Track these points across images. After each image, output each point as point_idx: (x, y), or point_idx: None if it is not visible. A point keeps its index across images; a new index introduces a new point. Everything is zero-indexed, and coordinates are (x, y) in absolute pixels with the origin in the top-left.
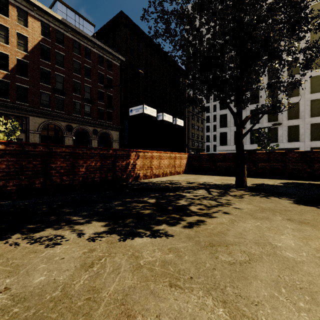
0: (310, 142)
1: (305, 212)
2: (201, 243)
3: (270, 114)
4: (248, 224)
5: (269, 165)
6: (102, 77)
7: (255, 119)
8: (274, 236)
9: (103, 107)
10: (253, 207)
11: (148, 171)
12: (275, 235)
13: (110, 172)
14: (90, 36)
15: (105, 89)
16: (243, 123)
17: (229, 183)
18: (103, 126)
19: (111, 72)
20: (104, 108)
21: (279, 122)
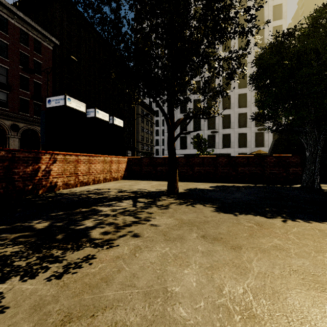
0: (238, 149)
1: (222, 223)
2: (49, 320)
3: (209, 123)
4: (154, 252)
5: (204, 169)
6: (27, 59)
7: (198, 126)
8: (176, 271)
9: (27, 97)
10: (173, 221)
11: (71, 179)
12: (179, 270)
13: (1, 183)
14: (6, 1)
15: (30, 75)
16: (175, 126)
17: (164, 190)
18: (28, 121)
19: (40, 55)
20: (29, 99)
21: (216, 130)
